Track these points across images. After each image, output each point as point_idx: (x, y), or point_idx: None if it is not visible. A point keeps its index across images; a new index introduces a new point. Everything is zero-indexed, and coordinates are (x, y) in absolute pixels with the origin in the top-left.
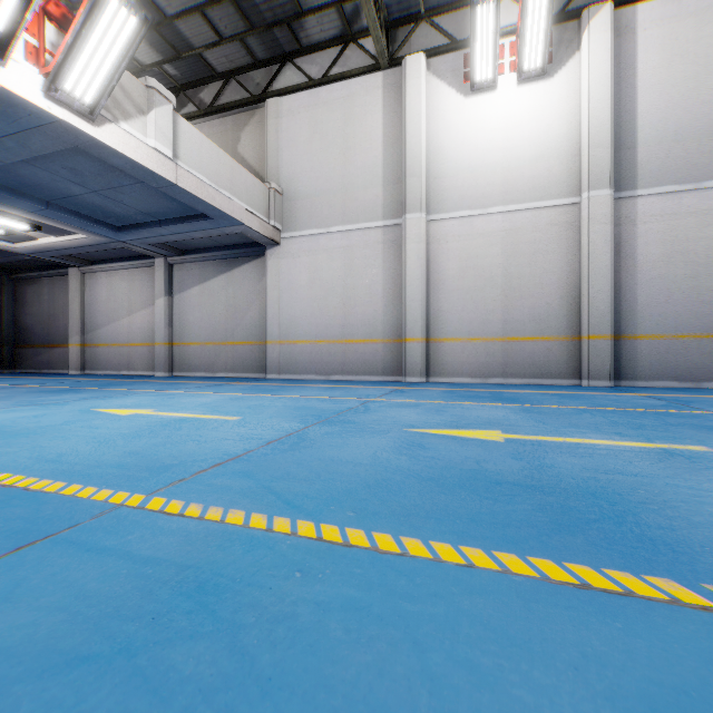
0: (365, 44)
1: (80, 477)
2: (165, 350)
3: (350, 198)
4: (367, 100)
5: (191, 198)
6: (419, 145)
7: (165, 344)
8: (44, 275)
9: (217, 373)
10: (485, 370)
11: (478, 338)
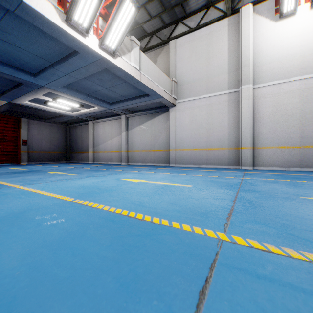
0: (218, 6)
1: (168, 217)
2: (125, 153)
3: (210, 81)
4: (219, 33)
5: (144, 87)
6: (249, 50)
7: (125, 151)
8: (79, 125)
9: (147, 163)
10: (288, 163)
11: (283, 146)
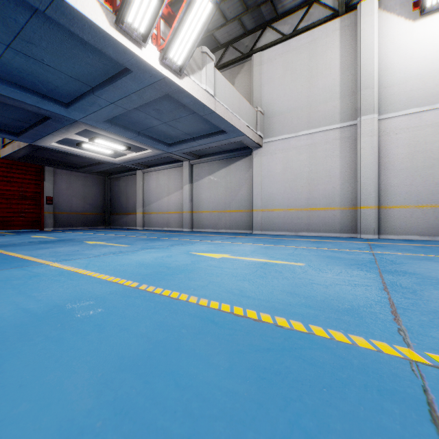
0: (325, 2)
1: (298, 316)
2: (189, 215)
3: (313, 111)
4: (326, 41)
5: (219, 120)
6: (372, 65)
7: (189, 212)
8: (124, 175)
9: (220, 230)
10: (432, 230)
11: (426, 205)
